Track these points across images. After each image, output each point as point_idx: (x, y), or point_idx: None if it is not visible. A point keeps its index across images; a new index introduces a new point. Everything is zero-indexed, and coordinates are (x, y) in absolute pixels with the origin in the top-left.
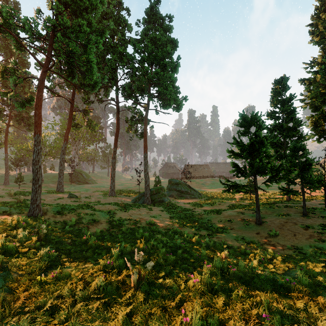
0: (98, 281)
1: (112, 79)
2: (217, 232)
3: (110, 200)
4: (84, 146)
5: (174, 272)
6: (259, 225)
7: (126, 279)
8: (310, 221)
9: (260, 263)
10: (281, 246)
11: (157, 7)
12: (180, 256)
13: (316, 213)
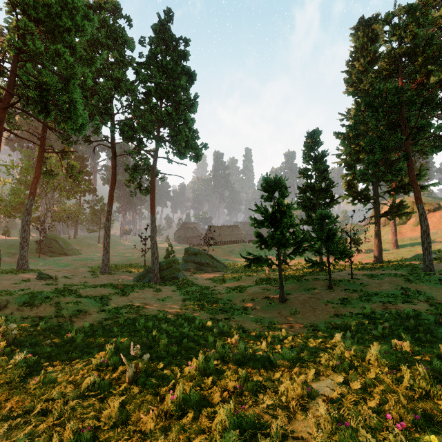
0: (91, 379)
1: (106, 113)
2: (237, 314)
3: (102, 279)
4: (61, 201)
5: (174, 362)
6: (282, 303)
7: (121, 375)
8: (333, 295)
9: (270, 345)
10: (299, 325)
11: (168, 26)
12: (185, 346)
13: (341, 286)
